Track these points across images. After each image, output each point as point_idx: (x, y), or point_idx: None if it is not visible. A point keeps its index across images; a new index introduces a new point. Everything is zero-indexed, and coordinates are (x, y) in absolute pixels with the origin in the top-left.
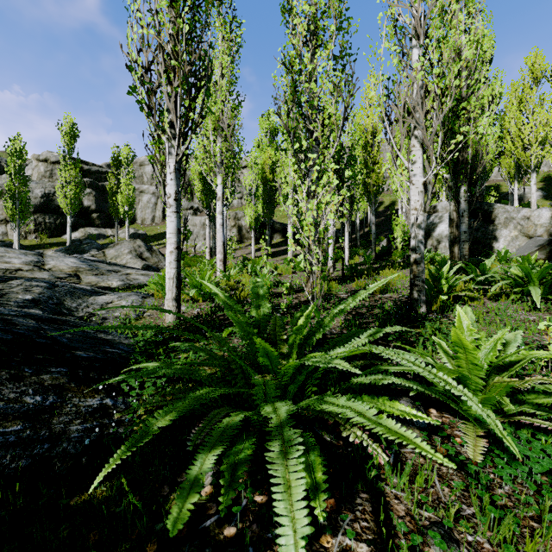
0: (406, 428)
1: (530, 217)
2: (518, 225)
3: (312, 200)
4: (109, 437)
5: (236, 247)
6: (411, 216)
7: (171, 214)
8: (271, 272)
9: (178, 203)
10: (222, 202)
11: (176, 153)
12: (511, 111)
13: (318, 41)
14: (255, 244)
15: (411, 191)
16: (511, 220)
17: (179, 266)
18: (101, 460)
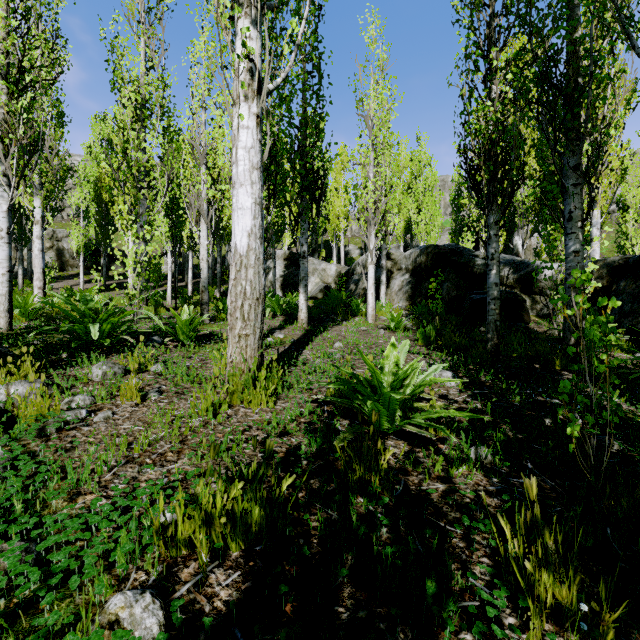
0: (153, 343)
1: (326, 270)
2: (320, 274)
3: (141, 242)
4: (7, 351)
5: (55, 275)
6: (201, 263)
7: (3, 244)
8: (105, 303)
9: (10, 236)
10: (41, 226)
11: (10, 199)
12: (332, 186)
13: (144, 123)
14: (85, 274)
15: (201, 248)
16: (316, 270)
17: (11, 285)
18: (5, 358)
